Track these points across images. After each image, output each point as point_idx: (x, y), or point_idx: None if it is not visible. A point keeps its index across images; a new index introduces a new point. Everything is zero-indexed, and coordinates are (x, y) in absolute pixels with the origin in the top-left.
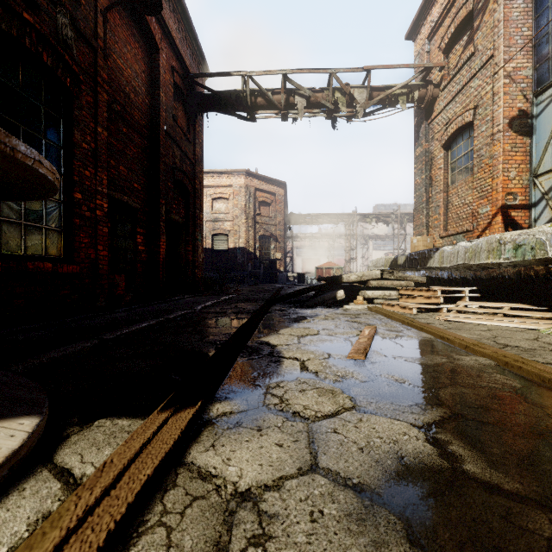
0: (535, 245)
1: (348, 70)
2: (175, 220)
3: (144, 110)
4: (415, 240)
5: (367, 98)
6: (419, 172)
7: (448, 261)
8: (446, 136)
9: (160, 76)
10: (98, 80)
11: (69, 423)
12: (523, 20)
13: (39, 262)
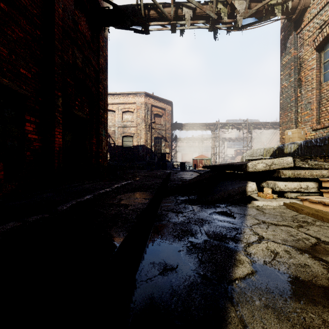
0: None
1: None
2: (78, 115)
3: (36, 0)
4: (289, 132)
5: (247, 8)
6: (287, 76)
7: None
8: (321, 37)
9: None
10: None
11: None
12: None
13: None
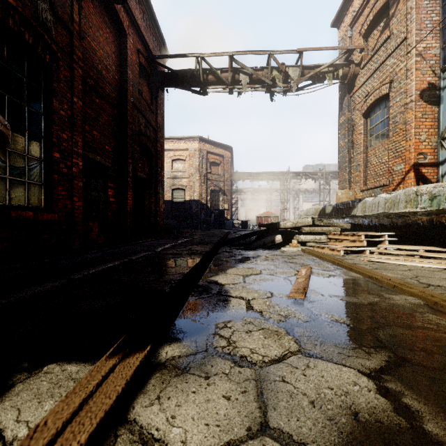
0: None
1: (283, 52)
2: (140, 176)
3: (114, 85)
4: (339, 193)
5: (300, 75)
6: (343, 136)
7: (369, 210)
8: (365, 106)
9: (128, 56)
10: (74, 58)
11: (17, 369)
12: (432, 7)
13: (21, 211)
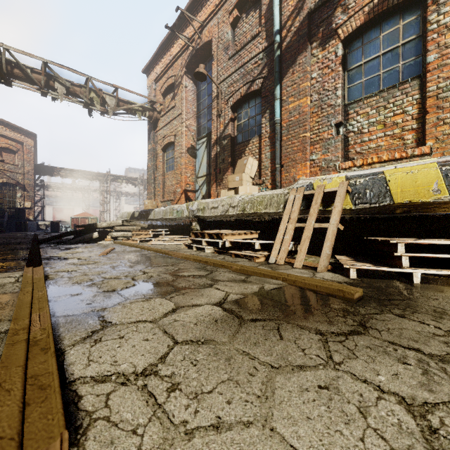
0: (182, 211)
1: (101, 81)
2: None
3: None
4: (146, 202)
5: (116, 105)
6: (150, 160)
7: (157, 216)
8: (163, 144)
9: None
10: None
11: None
12: (193, 102)
13: None
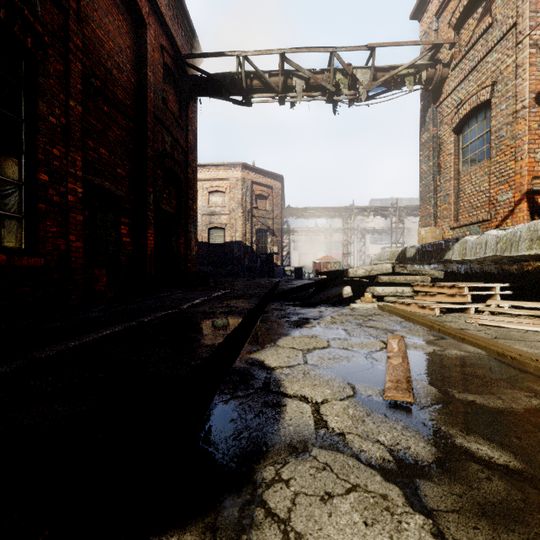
0: None
1: (350, 48)
2: (166, 210)
3: (129, 90)
4: (423, 231)
5: (371, 79)
6: (426, 159)
7: (472, 253)
8: (457, 119)
9: (148, 53)
10: (70, 46)
11: None
12: None
13: None
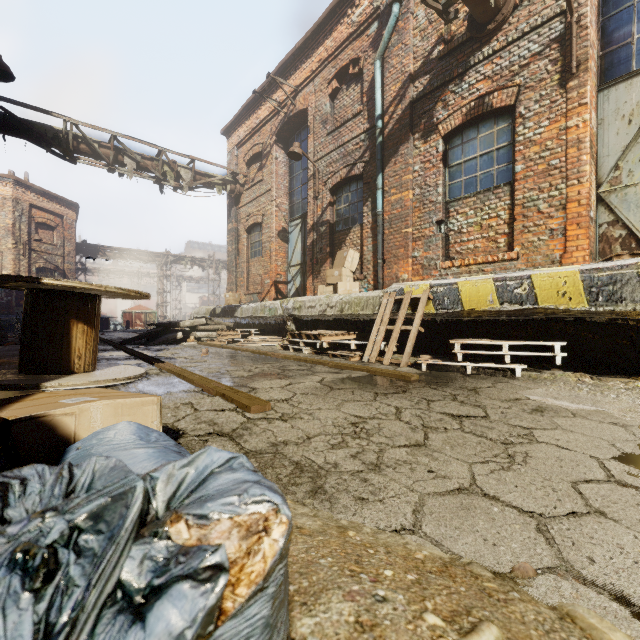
0: (275, 309)
1: (176, 153)
2: None
3: None
4: (228, 295)
5: (192, 180)
6: (231, 242)
7: (245, 314)
8: (248, 225)
9: None
10: None
11: None
12: (284, 176)
13: None
